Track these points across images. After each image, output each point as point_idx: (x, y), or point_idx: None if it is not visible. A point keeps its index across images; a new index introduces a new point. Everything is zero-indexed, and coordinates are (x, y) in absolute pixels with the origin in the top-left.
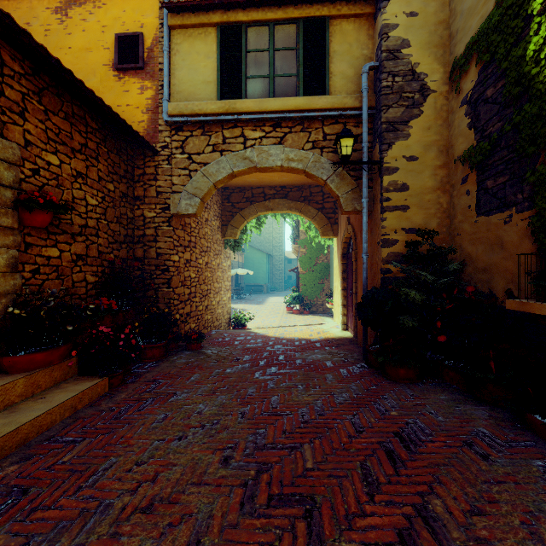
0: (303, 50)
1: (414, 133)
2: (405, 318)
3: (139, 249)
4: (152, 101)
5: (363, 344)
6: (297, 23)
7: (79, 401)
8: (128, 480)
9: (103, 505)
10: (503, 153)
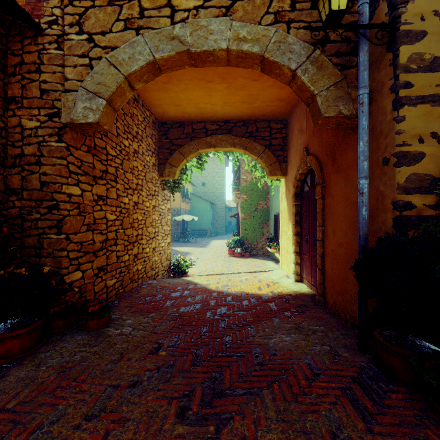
0: None
1: None
2: None
3: (14, 176)
4: None
5: (362, 325)
6: None
7: None
8: None
9: None
10: None
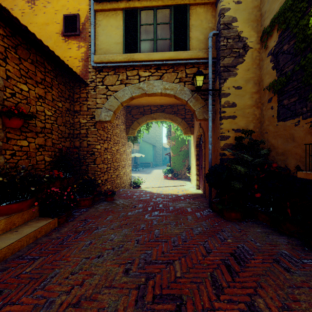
0: (173, 24)
1: (239, 73)
2: (235, 182)
3: (77, 141)
4: (84, 54)
5: (209, 197)
6: (170, 8)
7: (39, 233)
8: (65, 285)
9: (49, 302)
10: (294, 84)
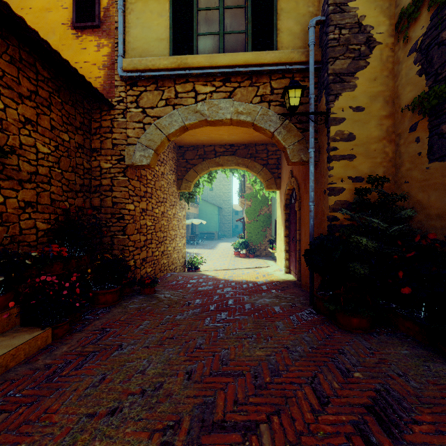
0: (251, 8)
1: (360, 84)
2: (355, 265)
3: (96, 198)
4: (108, 57)
5: (310, 289)
6: None
7: (12, 358)
8: None
9: None
10: None
